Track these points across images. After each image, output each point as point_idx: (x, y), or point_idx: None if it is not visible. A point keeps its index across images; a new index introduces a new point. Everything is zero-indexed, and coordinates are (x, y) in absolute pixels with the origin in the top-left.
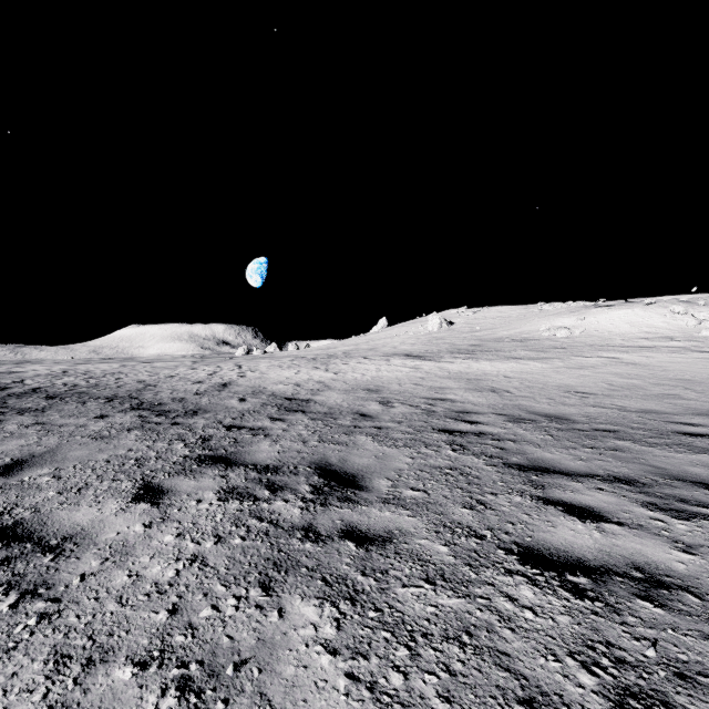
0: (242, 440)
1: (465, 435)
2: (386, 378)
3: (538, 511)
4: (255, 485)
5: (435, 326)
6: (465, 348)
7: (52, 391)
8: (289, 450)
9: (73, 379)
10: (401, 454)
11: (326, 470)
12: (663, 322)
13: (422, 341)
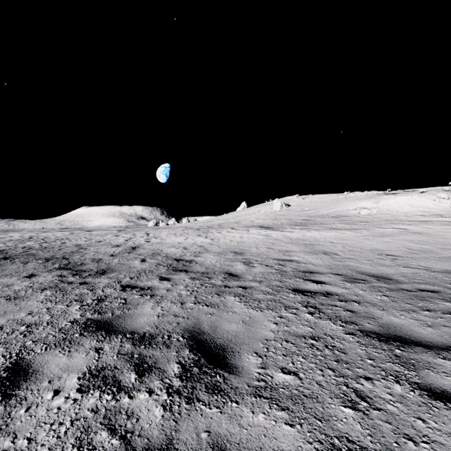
0: (130, 301)
1: (316, 296)
2: (247, 243)
3: (431, 412)
4: (124, 364)
5: (278, 207)
6: (299, 222)
7: (10, 253)
8: (168, 313)
9: (32, 243)
10: (265, 319)
11: (197, 340)
12: (433, 205)
13: (270, 217)
